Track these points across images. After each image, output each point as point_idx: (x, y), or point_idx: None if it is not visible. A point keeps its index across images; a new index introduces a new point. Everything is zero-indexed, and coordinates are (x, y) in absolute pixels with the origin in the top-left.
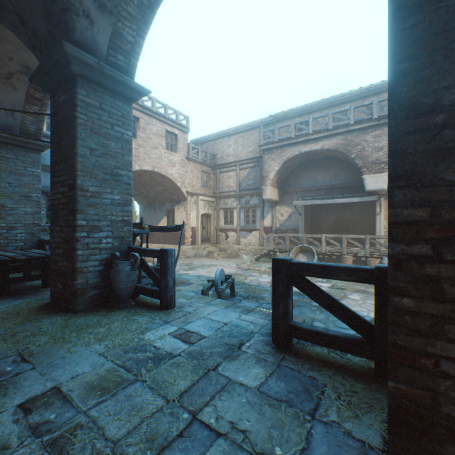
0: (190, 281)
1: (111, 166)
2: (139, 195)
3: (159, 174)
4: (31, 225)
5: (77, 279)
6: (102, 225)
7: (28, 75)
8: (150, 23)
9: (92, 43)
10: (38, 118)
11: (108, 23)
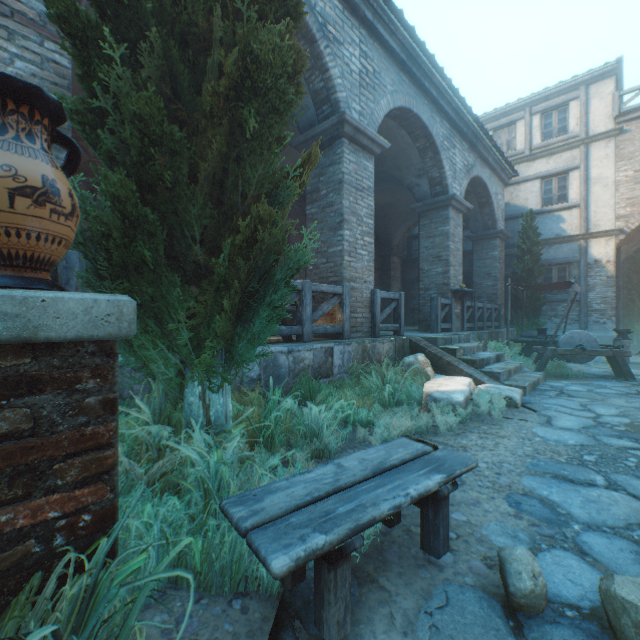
0: None
1: (436, 253)
2: None
3: None
4: (490, 294)
5: (419, 314)
6: (431, 287)
7: (470, 194)
8: (440, 160)
9: (423, 194)
10: (490, 214)
11: (424, 179)
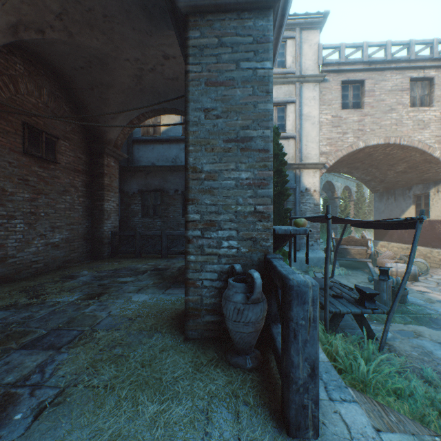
0: None
1: (235, 128)
2: (371, 181)
3: (397, 146)
4: None
5: (188, 293)
6: (222, 220)
7: None
8: None
9: None
10: None
11: None
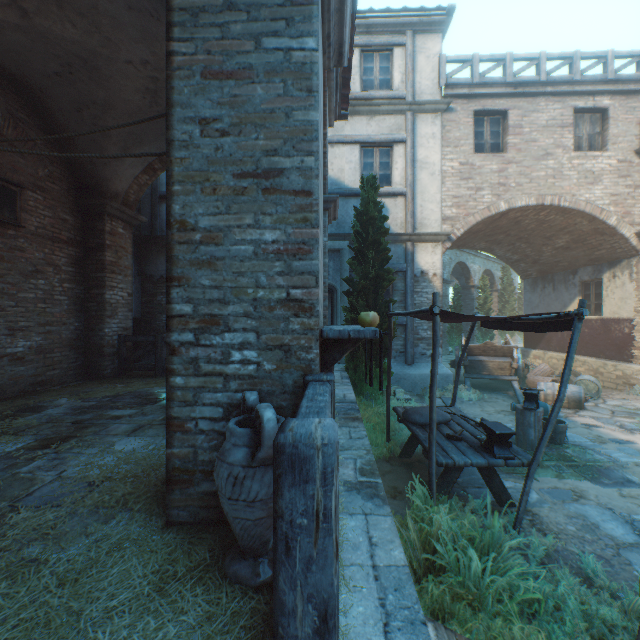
0: (625, 474)
1: (254, 153)
2: (521, 262)
3: (555, 209)
4: None
5: (172, 443)
6: (231, 314)
7: None
8: None
9: None
10: None
11: None
